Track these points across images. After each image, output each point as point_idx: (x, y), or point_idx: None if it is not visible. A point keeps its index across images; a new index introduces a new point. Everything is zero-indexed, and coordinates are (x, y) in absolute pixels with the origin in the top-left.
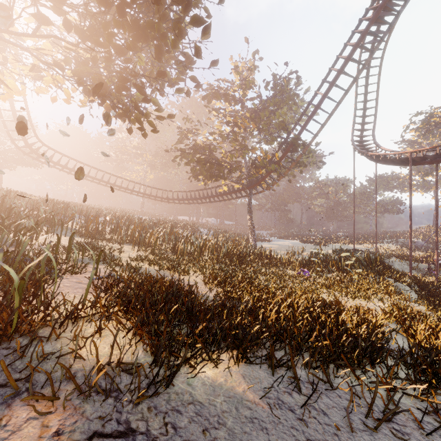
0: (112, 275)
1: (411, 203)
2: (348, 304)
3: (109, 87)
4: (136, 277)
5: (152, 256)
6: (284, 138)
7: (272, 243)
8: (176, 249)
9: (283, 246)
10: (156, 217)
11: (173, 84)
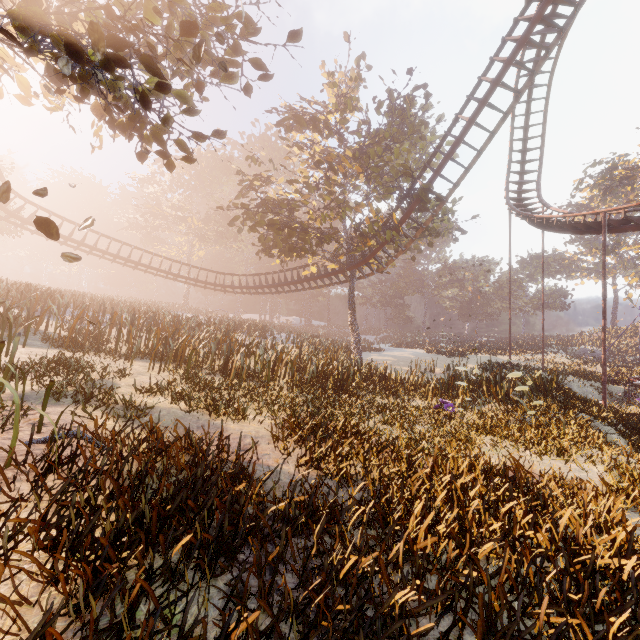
0: (74, 434)
1: (604, 292)
2: (533, 467)
3: (93, 63)
4: (123, 437)
5: (184, 382)
6: (407, 189)
7: (384, 354)
8: (228, 369)
9: (401, 358)
10: (207, 314)
11: (221, 73)
